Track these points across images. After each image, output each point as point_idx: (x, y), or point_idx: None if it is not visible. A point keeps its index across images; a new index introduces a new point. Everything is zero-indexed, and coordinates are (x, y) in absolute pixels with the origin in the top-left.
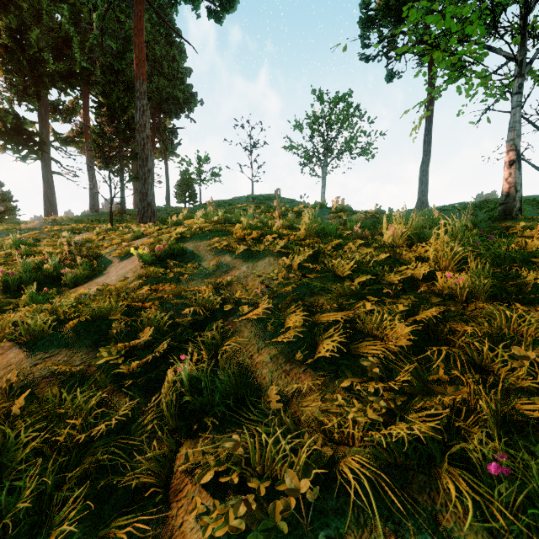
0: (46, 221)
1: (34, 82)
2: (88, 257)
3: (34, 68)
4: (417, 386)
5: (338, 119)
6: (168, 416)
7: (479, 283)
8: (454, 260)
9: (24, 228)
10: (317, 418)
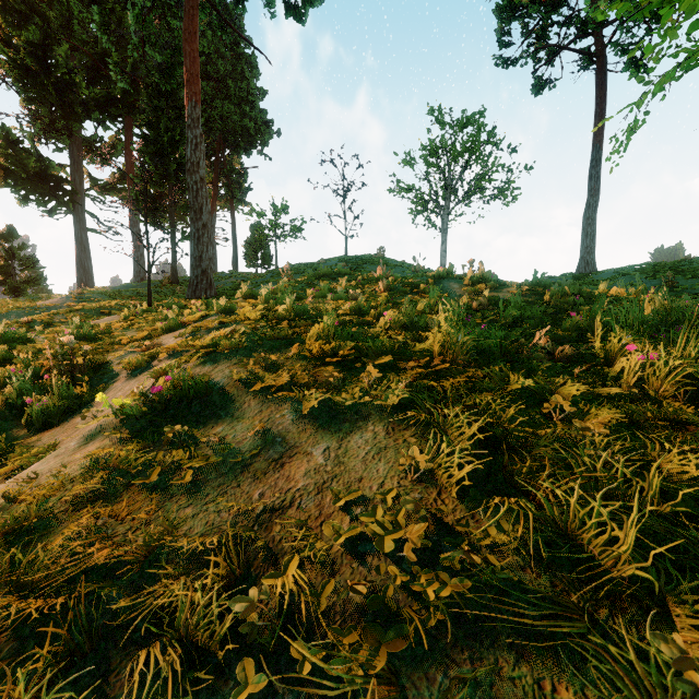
0: (70, 295)
1: (63, 113)
2: (86, 367)
3: (63, 95)
4: None
5: (464, 148)
6: None
7: None
8: None
9: (40, 306)
10: None
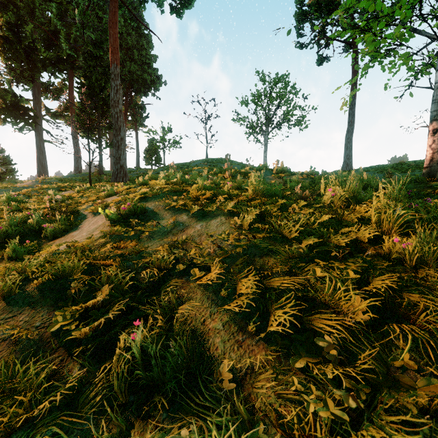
0: (38, 180)
1: (29, 67)
2: (67, 212)
3: (29, 56)
4: (381, 370)
5: (277, 96)
6: (117, 393)
7: (429, 249)
8: (397, 223)
9: (19, 186)
10: (274, 406)
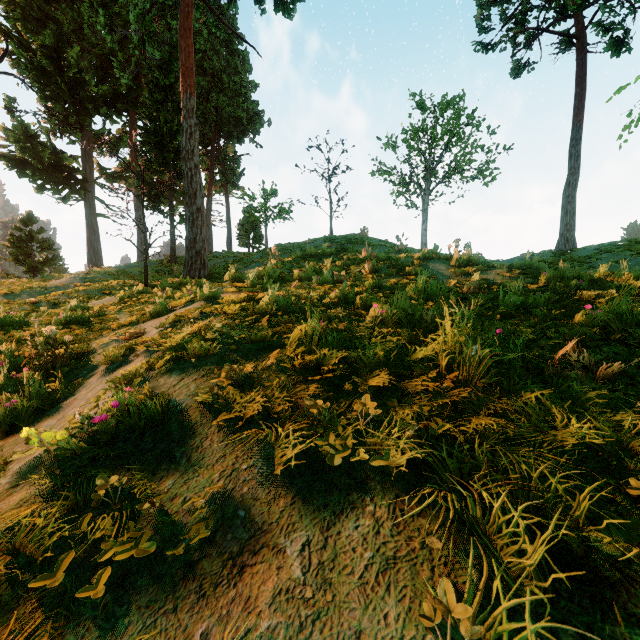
0: (77, 276)
1: (75, 109)
2: (67, 357)
3: (75, 93)
4: None
5: (445, 131)
6: None
7: None
8: None
9: (50, 286)
10: None
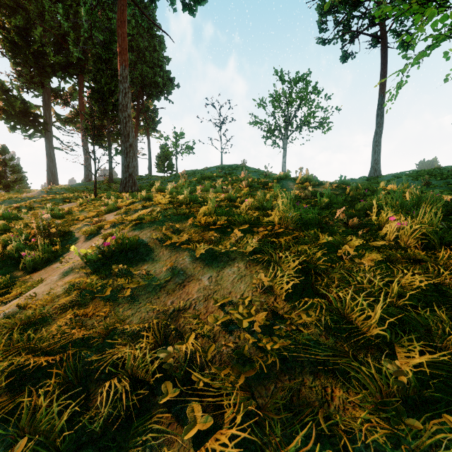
0: (44, 190)
1: (38, 72)
2: (57, 234)
3: (38, 60)
4: None
5: (297, 96)
6: None
7: None
8: None
9: (24, 197)
10: None
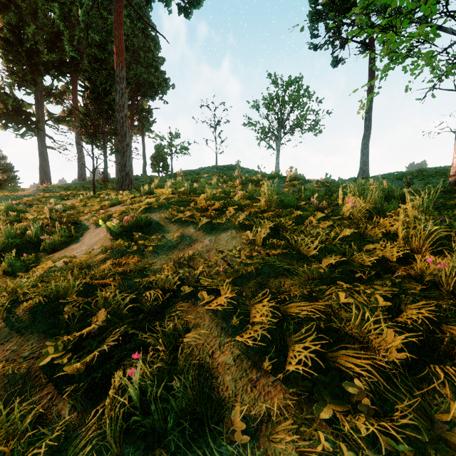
0: (40, 188)
1: (31, 70)
2: (68, 223)
3: (31, 58)
4: (424, 424)
5: (290, 99)
6: (110, 443)
7: None
8: (429, 240)
9: (20, 195)
10: None
